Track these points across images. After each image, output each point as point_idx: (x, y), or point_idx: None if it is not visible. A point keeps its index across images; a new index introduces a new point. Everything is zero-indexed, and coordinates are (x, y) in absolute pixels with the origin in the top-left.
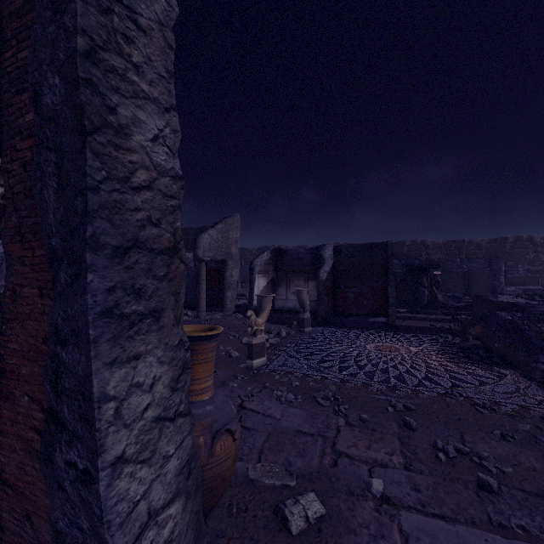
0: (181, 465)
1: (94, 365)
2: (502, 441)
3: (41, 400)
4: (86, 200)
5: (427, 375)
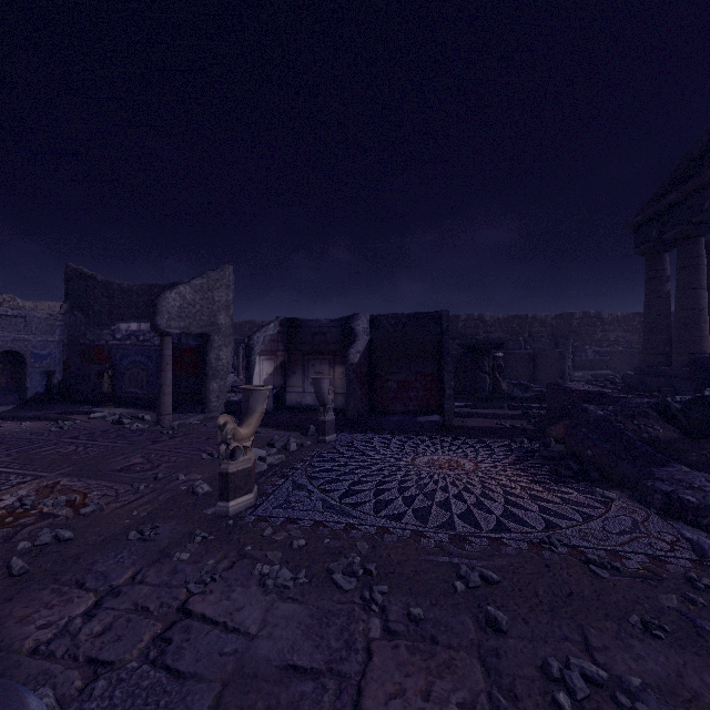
0: None
1: None
2: (649, 639)
3: None
4: None
5: (507, 508)
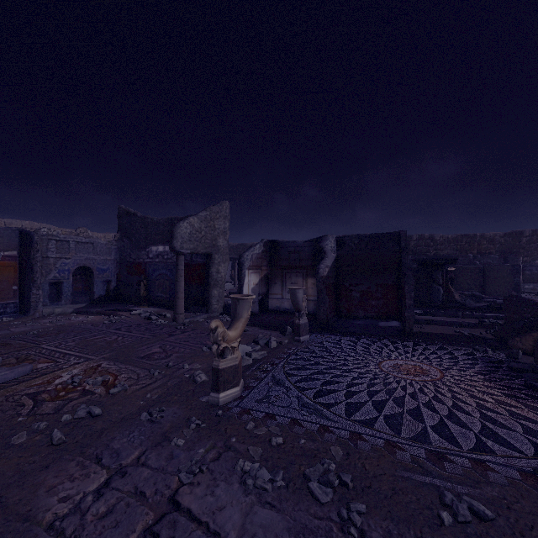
0: None
1: None
2: None
3: None
4: None
5: (485, 424)
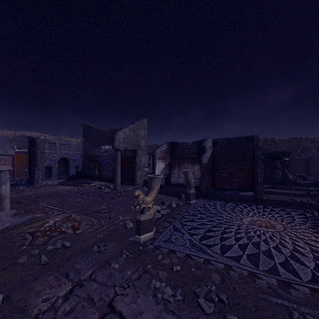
0: None
1: None
2: None
3: None
4: None
5: (317, 263)
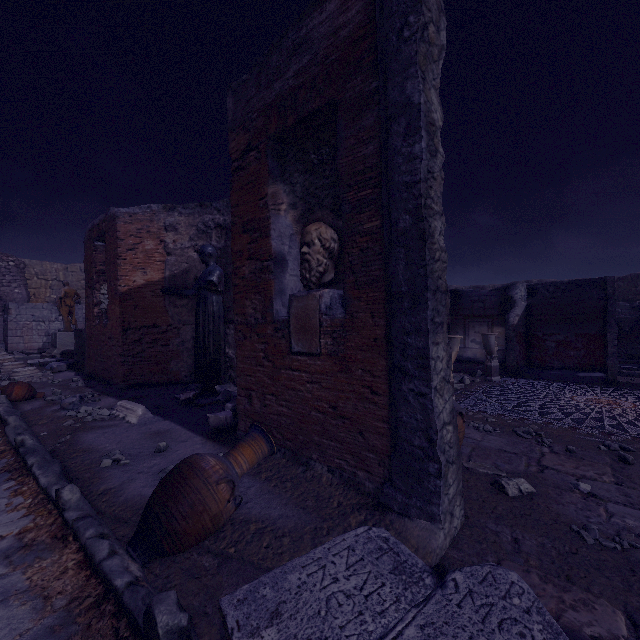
0: (450, 410)
1: (429, 342)
2: None
3: (371, 371)
4: (426, 270)
5: None
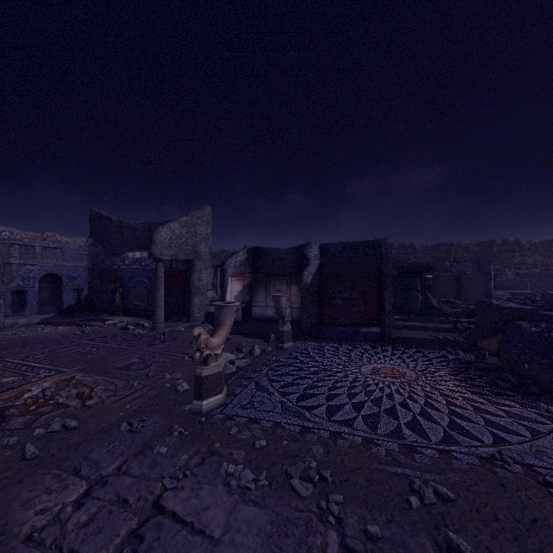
0: None
1: None
2: None
3: None
4: None
5: (452, 419)
